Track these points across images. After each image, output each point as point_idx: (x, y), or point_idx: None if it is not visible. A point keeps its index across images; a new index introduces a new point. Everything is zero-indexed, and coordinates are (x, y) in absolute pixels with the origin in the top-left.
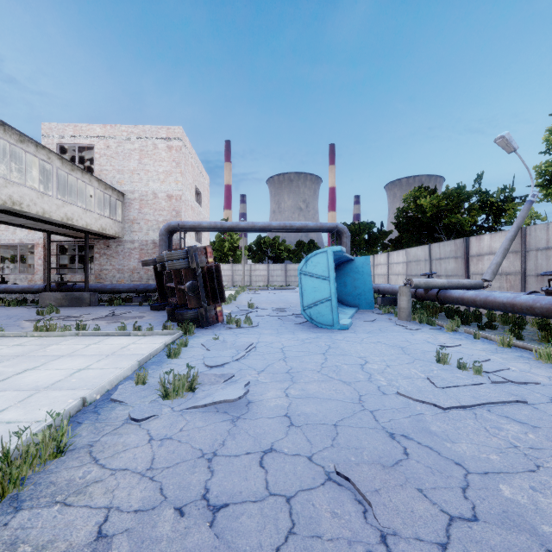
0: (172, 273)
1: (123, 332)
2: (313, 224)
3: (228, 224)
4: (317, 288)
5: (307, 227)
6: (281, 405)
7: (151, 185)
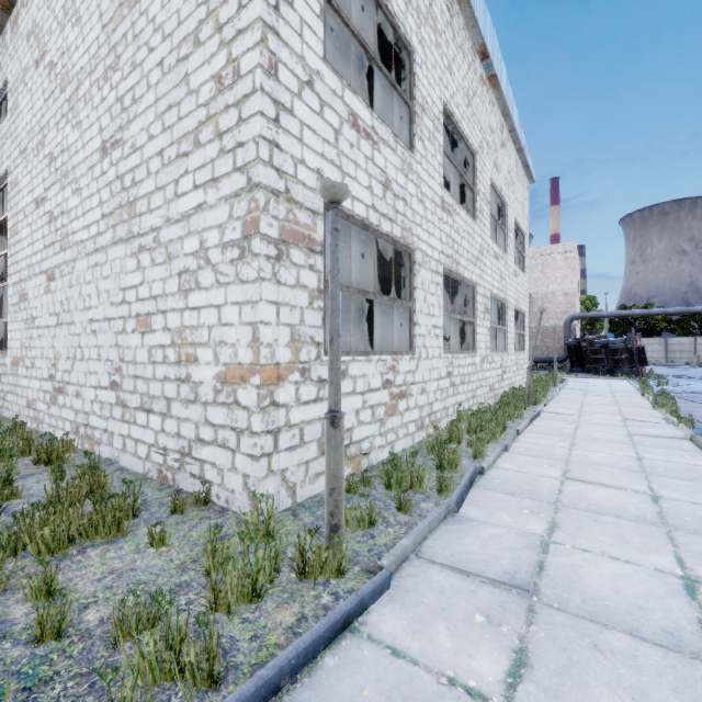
0: (592, 350)
1: (594, 377)
2: None
3: (624, 313)
4: None
5: None
6: None
7: (550, 287)
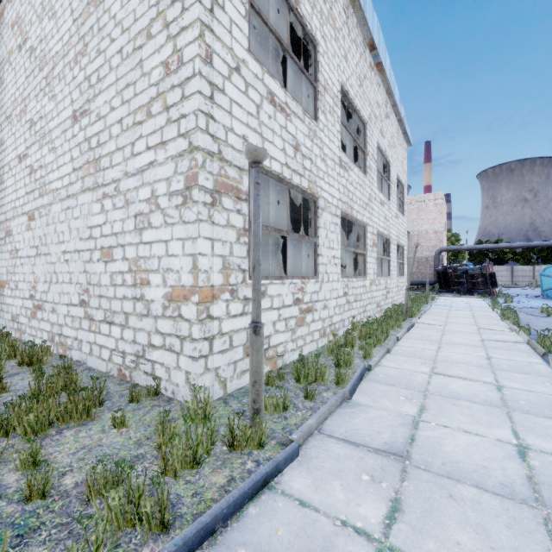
0: (456, 275)
1: (457, 296)
2: (547, 243)
3: (480, 247)
4: (551, 282)
5: (542, 245)
6: (540, 305)
7: (424, 226)
